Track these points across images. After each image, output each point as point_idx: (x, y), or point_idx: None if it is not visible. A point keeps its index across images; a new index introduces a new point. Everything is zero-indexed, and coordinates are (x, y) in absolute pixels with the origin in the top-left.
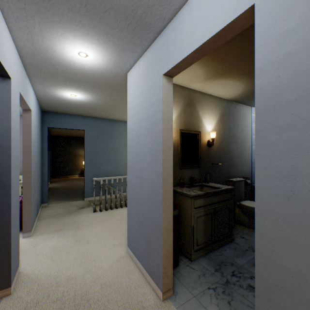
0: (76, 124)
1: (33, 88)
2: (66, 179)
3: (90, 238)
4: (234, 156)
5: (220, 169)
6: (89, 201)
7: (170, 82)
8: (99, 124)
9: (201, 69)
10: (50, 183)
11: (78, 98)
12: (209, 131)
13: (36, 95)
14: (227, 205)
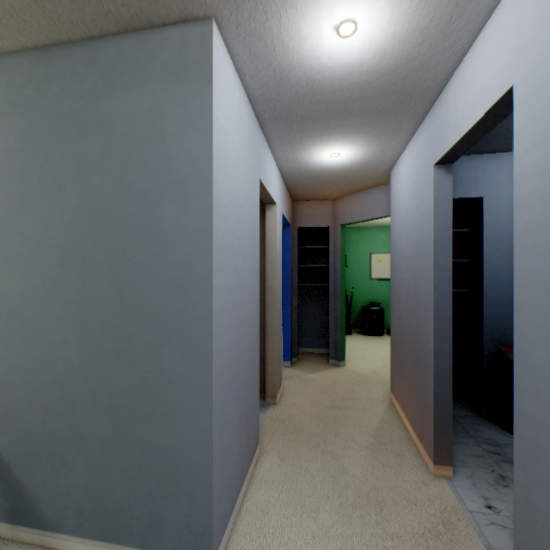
0: None
1: None
2: None
3: None
4: None
5: None
6: None
7: None
8: None
9: None
10: None
11: None
12: None
13: None
14: None
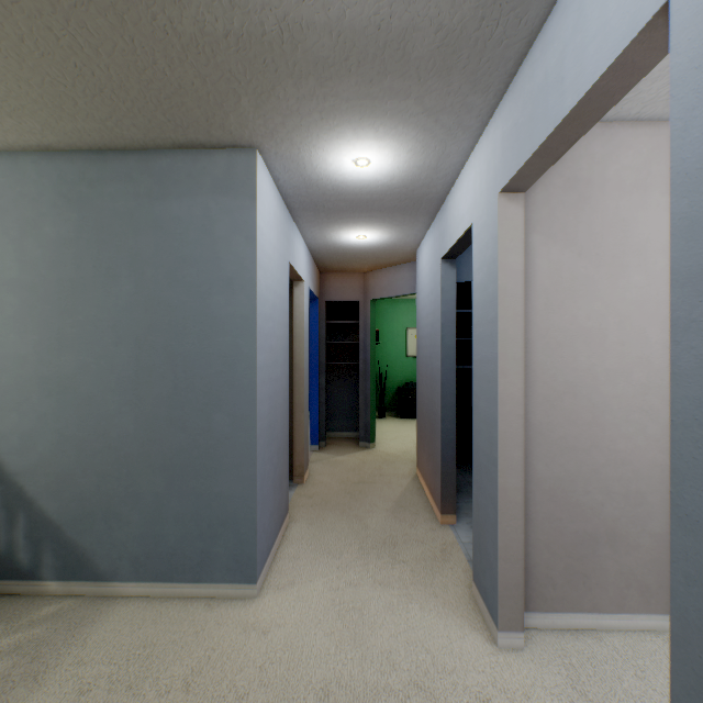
0: None
1: None
2: None
3: None
4: None
5: None
6: None
7: None
8: None
9: None
10: None
11: None
12: None
13: None
14: None
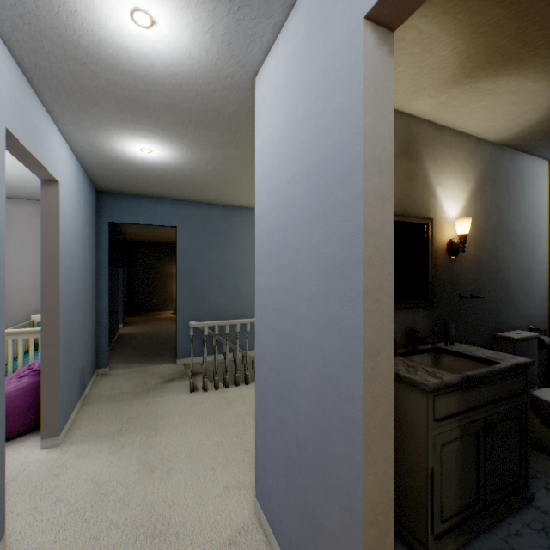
0: (161, 215)
1: (64, 136)
2: (151, 318)
3: (175, 461)
4: (509, 279)
5: (477, 310)
6: (185, 365)
7: (387, 44)
8: (204, 214)
9: (453, 41)
10: (123, 325)
11: (157, 157)
12: (453, 217)
13: (76, 154)
14: (516, 408)
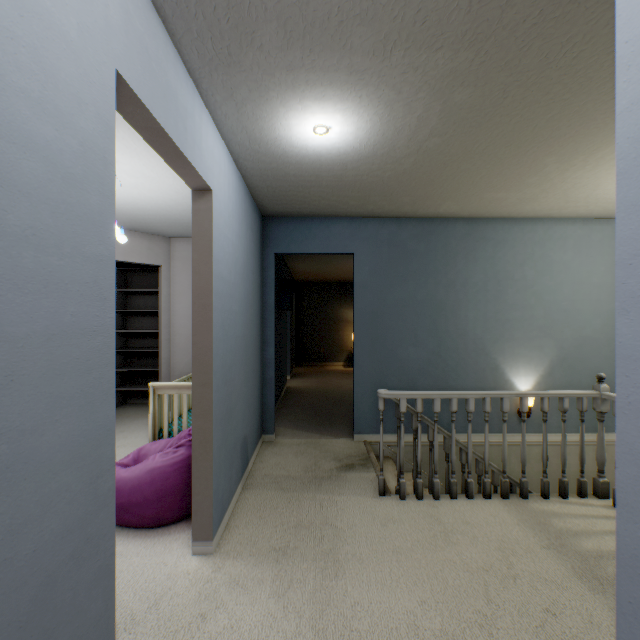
0: (335, 240)
1: (219, 128)
2: (319, 370)
3: None
4: None
5: None
6: (366, 444)
7: None
8: (391, 234)
9: None
10: (290, 377)
11: (335, 141)
12: None
13: (235, 160)
14: None
